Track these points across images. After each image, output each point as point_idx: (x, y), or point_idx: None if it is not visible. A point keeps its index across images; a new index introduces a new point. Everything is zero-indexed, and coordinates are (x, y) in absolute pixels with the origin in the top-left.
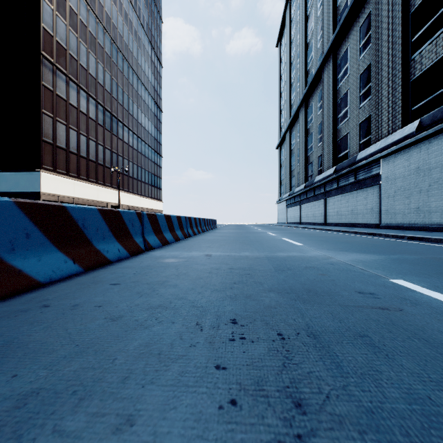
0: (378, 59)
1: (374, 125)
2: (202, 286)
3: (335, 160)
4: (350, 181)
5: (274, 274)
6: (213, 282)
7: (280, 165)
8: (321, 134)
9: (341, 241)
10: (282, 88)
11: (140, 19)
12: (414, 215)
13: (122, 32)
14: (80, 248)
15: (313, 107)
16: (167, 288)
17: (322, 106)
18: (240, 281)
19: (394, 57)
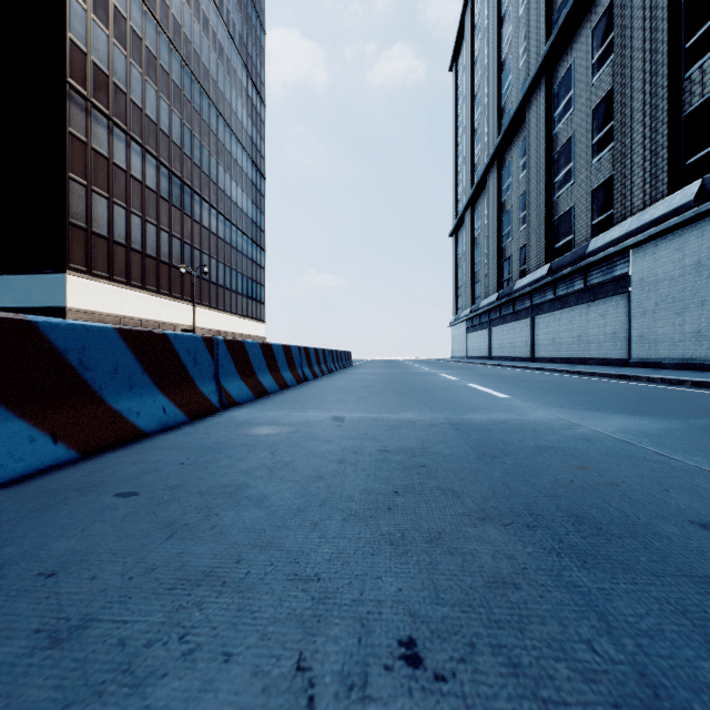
0: (625, 81)
1: (619, 193)
2: (322, 501)
3: (549, 253)
4: (576, 288)
5: (478, 466)
6: (347, 488)
7: (456, 263)
8: (525, 211)
9: (575, 389)
10: (458, 137)
11: (228, 27)
12: (692, 344)
13: (199, 49)
14: (73, 410)
15: (512, 167)
16: (241, 510)
17: (528, 165)
18: (408, 486)
19: (655, 75)
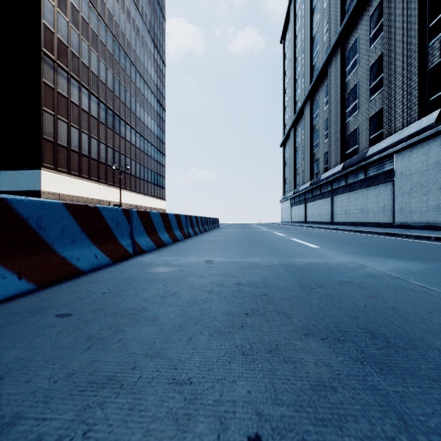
0: (391, 48)
1: (387, 118)
2: (196, 320)
3: (343, 156)
4: (360, 178)
5: (301, 295)
6: (213, 311)
7: (284, 163)
8: (327, 130)
9: (361, 242)
10: (286, 85)
11: (142, 16)
12: (434, 213)
13: (124, 30)
14: (32, 257)
15: (319, 103)
16: (140, 327)
17: (329, 101)
18: (254, 309)
19: (410, 44)
